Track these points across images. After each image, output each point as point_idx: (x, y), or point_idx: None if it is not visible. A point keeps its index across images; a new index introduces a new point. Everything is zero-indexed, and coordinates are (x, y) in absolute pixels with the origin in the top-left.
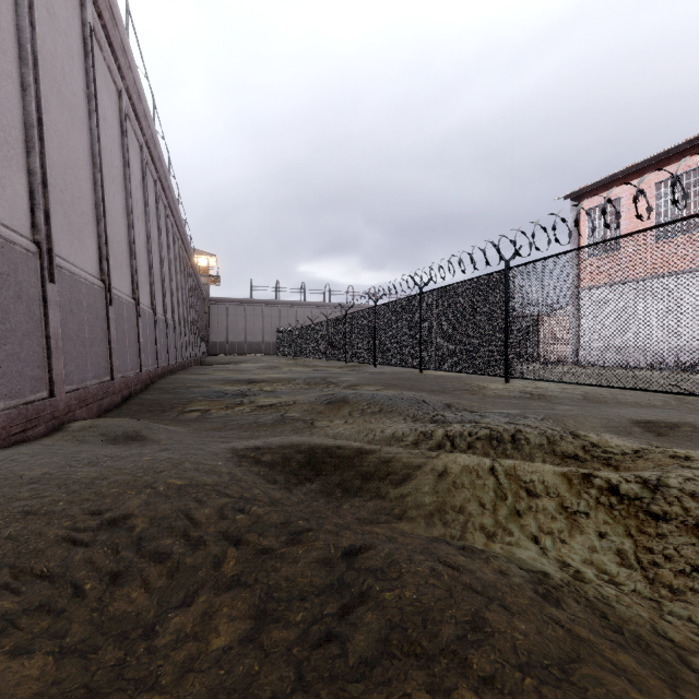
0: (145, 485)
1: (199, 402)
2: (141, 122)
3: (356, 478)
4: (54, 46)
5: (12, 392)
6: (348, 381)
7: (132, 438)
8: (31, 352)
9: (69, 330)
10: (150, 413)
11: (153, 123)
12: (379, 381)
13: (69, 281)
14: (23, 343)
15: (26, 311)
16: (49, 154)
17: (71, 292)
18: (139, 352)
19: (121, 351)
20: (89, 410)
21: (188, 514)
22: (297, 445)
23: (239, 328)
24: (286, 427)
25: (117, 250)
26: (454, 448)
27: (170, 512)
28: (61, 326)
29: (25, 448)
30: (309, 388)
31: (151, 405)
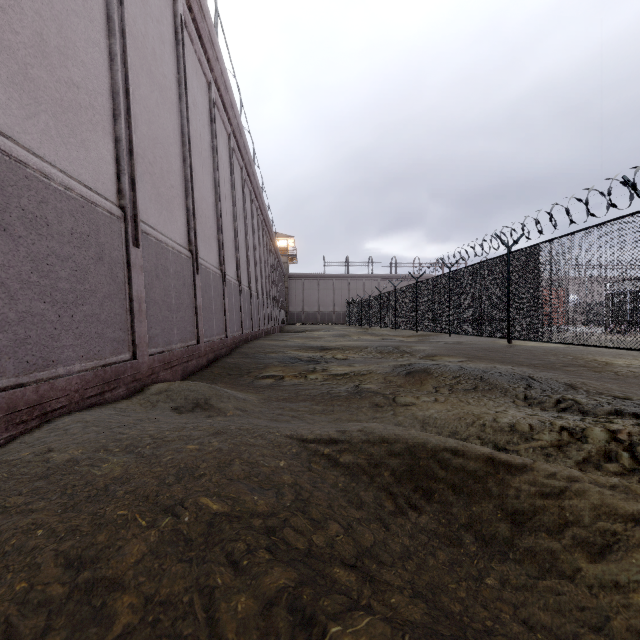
0: (166, 507)
1: (274, 367)
2: (228, 113)
3: (499, 521)
4: (145, 28)
5: (90, 354)
6: (424, 351)
7: (200, 407)
8: (112, 314)
9: (155, 294)
10: (228, 377)
11: (238, 114)
12: (459, 352)
13: (155, 248)
14: (104, 304)
15: (108, 273)
16: (138, 127)
17: (158, 258)
18: (224, 319)
19: (208, 317)
20: (173, 372)
21: (208, 606)
22: (388, 441)
23: (313, 300)
24: (363, 403)
25: (205, 225)
26: (639, 464)
27: (182, 589)
28: (147, 290)
29: (94, 413)
30: (382, 356)
31: (231, 369)
